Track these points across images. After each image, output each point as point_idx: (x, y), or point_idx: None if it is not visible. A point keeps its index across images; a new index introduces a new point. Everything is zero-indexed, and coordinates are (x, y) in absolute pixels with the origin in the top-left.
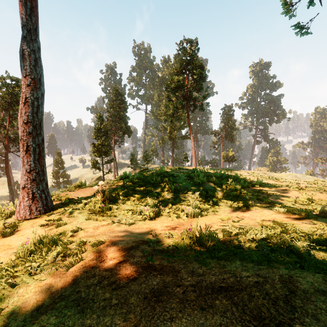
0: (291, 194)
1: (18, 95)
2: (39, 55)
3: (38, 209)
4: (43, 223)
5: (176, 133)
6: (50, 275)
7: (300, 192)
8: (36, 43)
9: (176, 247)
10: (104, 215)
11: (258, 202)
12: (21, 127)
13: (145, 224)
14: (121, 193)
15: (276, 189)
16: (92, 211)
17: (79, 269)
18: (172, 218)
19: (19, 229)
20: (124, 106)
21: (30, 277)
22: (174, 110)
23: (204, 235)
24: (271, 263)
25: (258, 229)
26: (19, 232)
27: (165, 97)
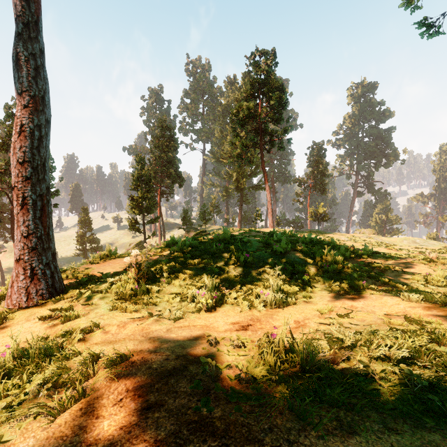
0: (417, 269)
1: None
2: (42, 62)
3: (40, 293)
4: (45, 314)
5: (245, 182)
6: (21, 430)
7: (429, 266)
8: (37, 43)
9: (252, 375)
10: (138, 303)
11: (371, 281)
12: (14, 170)
13: (199, 319)
14: (166, 267)
15: (393, 261)
16: (121, 295)
17: (74, 420)
18: (242, 309)
19: (8, 323)
20: (173, 145)
21: None
22: (243, 149)
23: (299, 350)
24: (439, 420)
25: (387, 333)
26: (7, 329)
27: (230, 132)
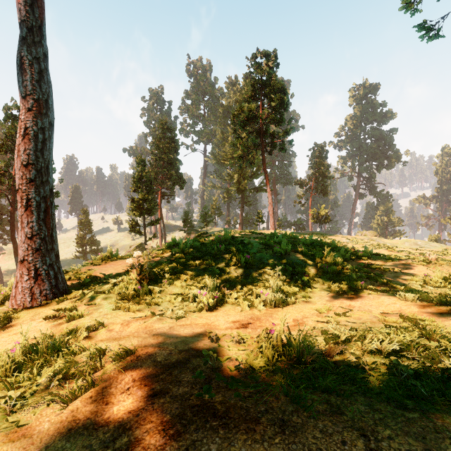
0: (416, 270)
1: None
2: (46, 66)
3: (44, 293)
4: (49, 313)
5: (246, 183)
6: (35, 415)
7: (428, 267)
8: (41, 47)
9: (251, 366)
10: (141, 303)
11: (369, 282)
12: (18, 172)
13: (201, 318)
14: (168, 268)
15: (392, 262)
16: (123, 296)
17: (85, 406)
18: (243, 309)
19: (13, 323)
20: (174, 146)
21: (2, 418)
22: (245, 151)
23: (296, 344)
24: (421, 403)
25: (380, 330)
26: (12, 328)
27: (231, 133)
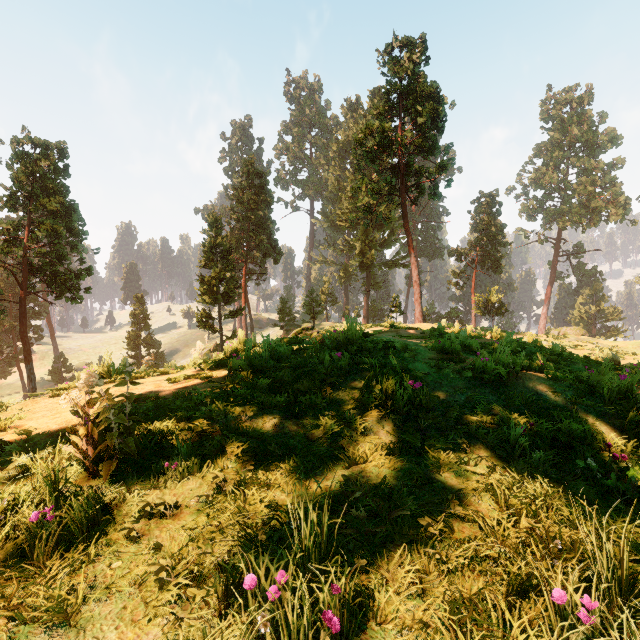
0: None
1: (46, 177)
2: None
3: None
4: None
5: (373, 255)
6: None
7: None
8: None
9: None
10: (4, 608)
11: None
12: None
13: None
14: (199, 415)
15: None
16: None
17: None
18: None
19: None
20: (265, 199)
21: None
22: (374, 198)
23: None
24: None
25: None
26: None
27: (351, 180)
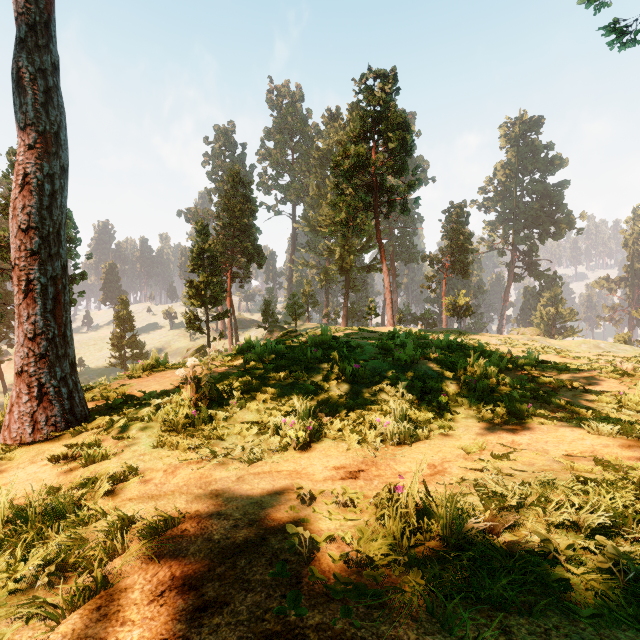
0: (604, 386)
1: None
2: (56, 83)
3: (52, 421)
4: (58, 452)
5: (352, 260)
6: None
7: (623, 381)
8: (48, 54)
9: (367, 555)
10: (196, 437)
11: (539, 405)
12: (14, 240)
13: (286, 461)
14: (238, 384)
15: (569, 374)
16: (171, 425)
17: (87, 626)
18: (350, 446)
19: (4, 467)
20: (250, 207)
21: None
22: (350, 213)
23: (440, 514)
24: None
25: (571, 485)
26: (2, 475)
27: (331, 188)
